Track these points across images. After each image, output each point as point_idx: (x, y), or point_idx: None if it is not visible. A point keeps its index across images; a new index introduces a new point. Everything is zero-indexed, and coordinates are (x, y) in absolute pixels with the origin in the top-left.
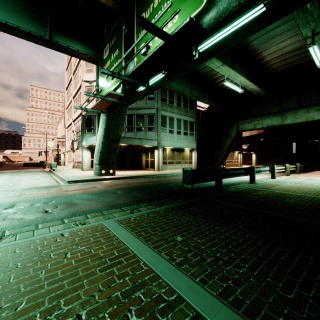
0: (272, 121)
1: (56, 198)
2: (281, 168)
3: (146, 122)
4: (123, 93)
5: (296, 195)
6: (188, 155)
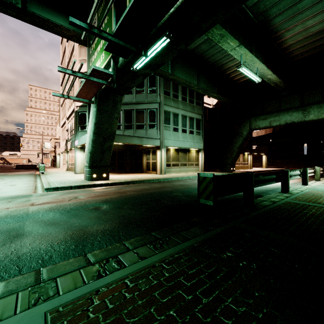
0: (291, 117)
1: (3, 219)
2: (310, 171)
3: (147, 119)
4: (114, 74)
5: None
6: (194, 156)
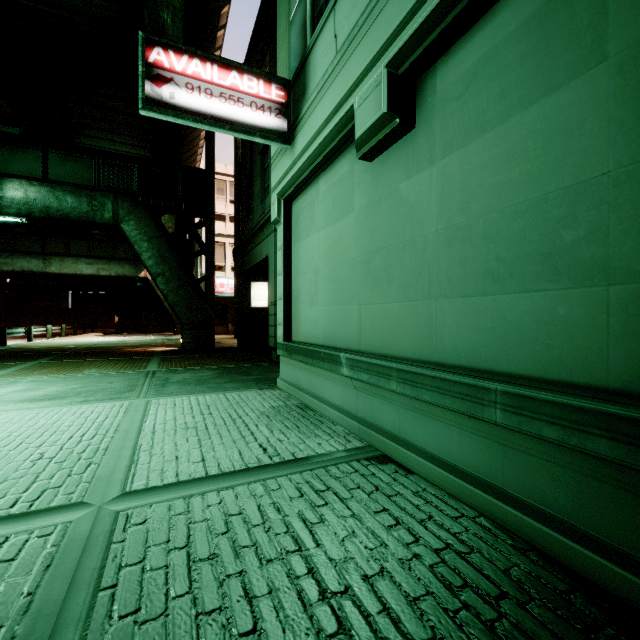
0: (30, 264)
1: None
2: (41, 330)
3: None
4: None
5: (48, 347)
6: None
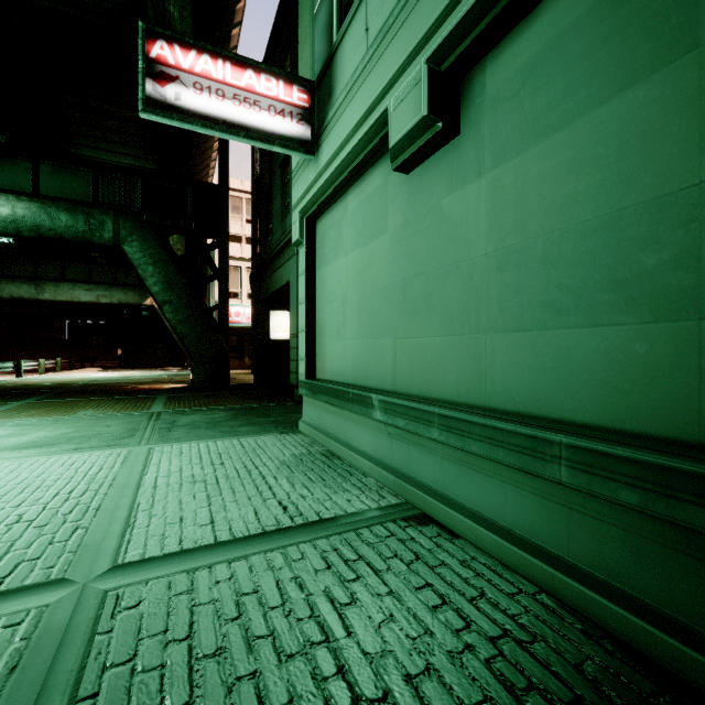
0: (20, 290)
1: None
2: (32, 364)
3: None
4: None
5: (40, 385)
6: None
